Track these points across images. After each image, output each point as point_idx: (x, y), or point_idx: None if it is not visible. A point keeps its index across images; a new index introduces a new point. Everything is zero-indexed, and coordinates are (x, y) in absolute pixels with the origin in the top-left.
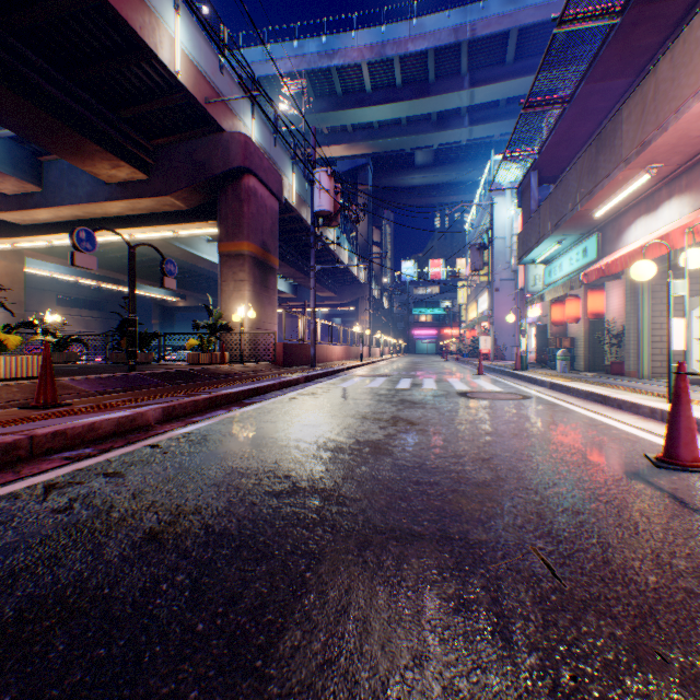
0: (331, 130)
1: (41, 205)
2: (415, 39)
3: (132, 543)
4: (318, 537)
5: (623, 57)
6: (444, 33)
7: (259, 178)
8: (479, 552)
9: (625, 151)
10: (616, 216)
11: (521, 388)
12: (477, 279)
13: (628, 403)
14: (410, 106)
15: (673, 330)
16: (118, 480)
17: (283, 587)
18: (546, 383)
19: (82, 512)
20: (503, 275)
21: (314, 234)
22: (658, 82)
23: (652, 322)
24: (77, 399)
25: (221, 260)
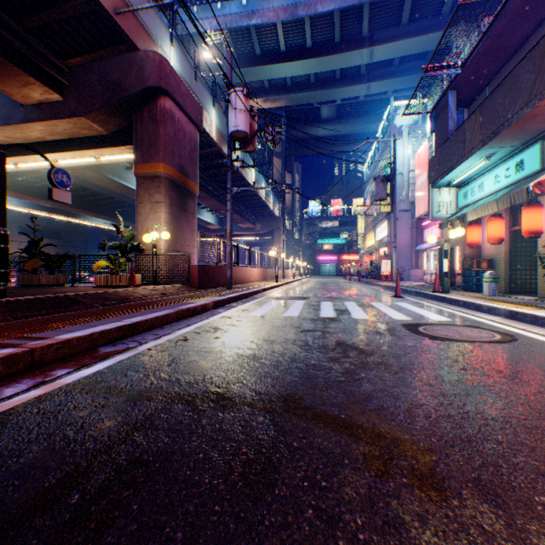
0: (251, 86)
1: None
2: (323, 1)
3: None
4: None
5: None
6: None
7: (176, 102)
8: None
9: None
10: None
11: (471, 317)
12: (374, 212)
13: None
14: (318, 63)
15: None
16: None
17: None
18: (500, 311)
19: None
20: (401, 206)
21: (230, 157)
22: None
23: None
24: None
25: (137, 182)
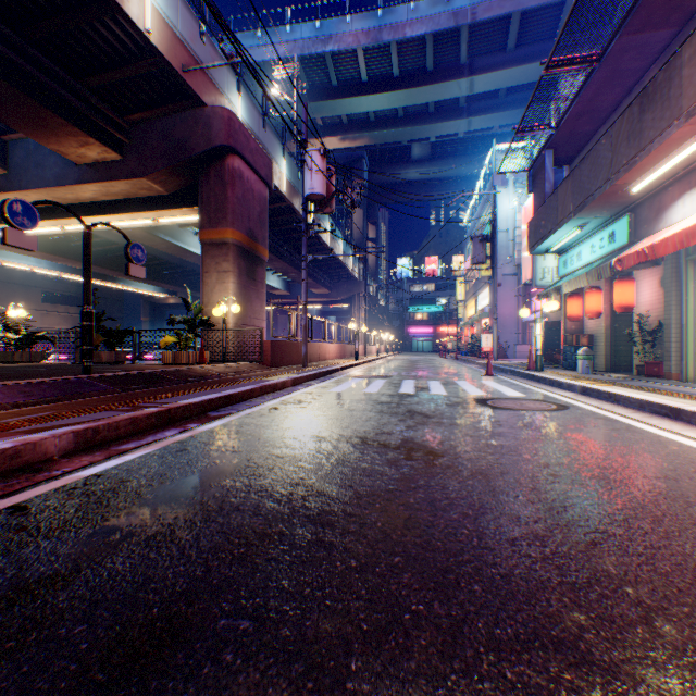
0: (326, 121)
1: (5, 188)
2: (412, 24)
3: None
4: None
5: None
6: (443, 17)
7: (245, 160)
8: None
9: (687, 101)
10: (655, 191)
11: (546, 394)
12: (476, 275)
13: None
14: (407, 95)
15: None
16: None
17: None
18: (576, 387)
19: None
20: (505, 269)
21: (305, 221)
22: None
23: None
24: None
25: (203, 249)
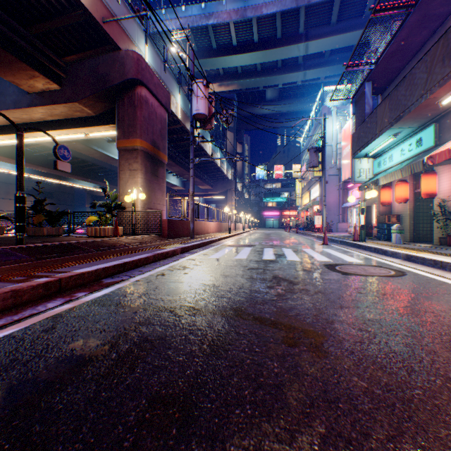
0: (209, 73)
1: None
2: (267, 5)
3: None
4: None
5: None
6: (288, 0)
7: (150, 90)
8: None
9: None
10: None
11: (377, 260)
12: (309, 176)
13: None
14: (263, 55)
15: None
16: None
17: None
18: (400, 255)
19: None
20: (331, 171)
21: (193, 134)
22: None
23: None
24: None
25: (119, 154)
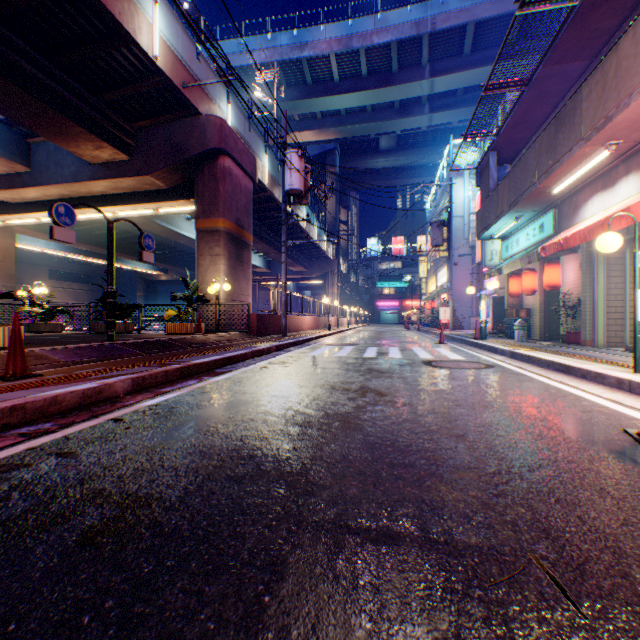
0: (302, 117)
1: (29, 184)
2: (379, 32)
3: (63, 549)
4: (282, 540)
5: (581, 40)
6: (406, 26)
7: (234, 159)
8: (471, 563)
9: (585, 128)
10: (572, 192)
11: (482, 357)
12: (436, 254)
13: (593, 373)
14: (375, 95)
15: (638, 301)
16: (70, 462)
17: (235, 621)
18: (506, 352)
19: (18, 504)
20: (461, 250)
21: (285, 211)
22: (620, 59)
23: (607, 293)
24: (49, 369)
25: (198, 236)
